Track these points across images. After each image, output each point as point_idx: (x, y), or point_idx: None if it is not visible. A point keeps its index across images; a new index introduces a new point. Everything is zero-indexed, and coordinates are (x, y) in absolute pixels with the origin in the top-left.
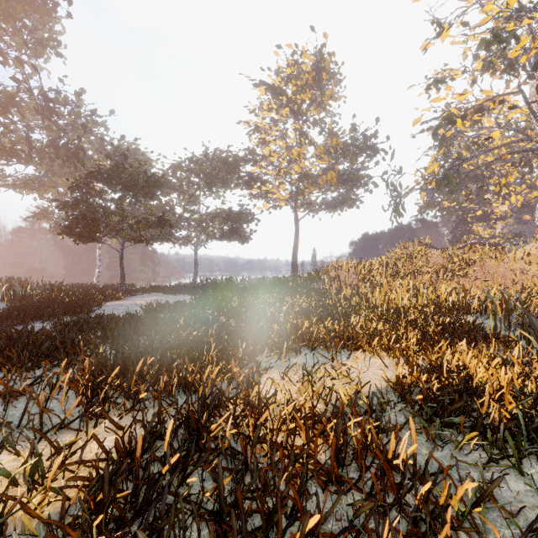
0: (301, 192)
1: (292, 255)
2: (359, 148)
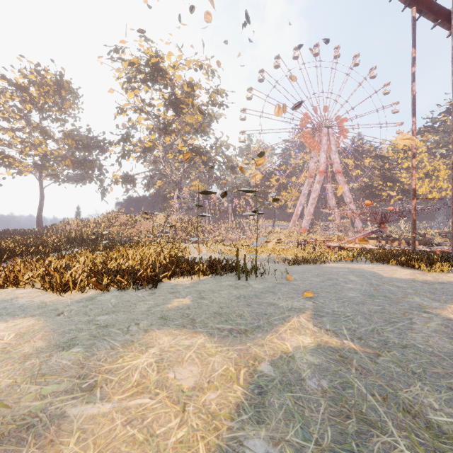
0: (44, 169)
1: (38, 214)
2: (93, 145)
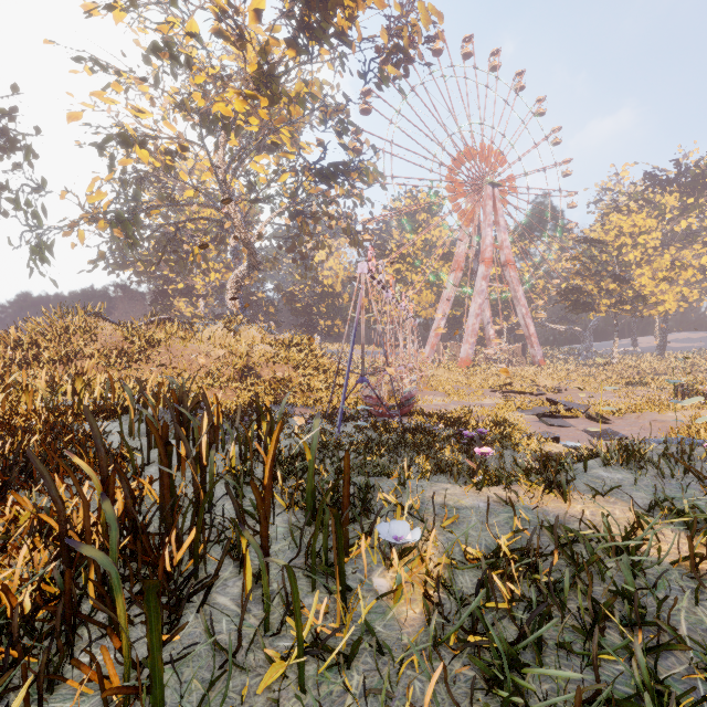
0: None
1: None
2: None
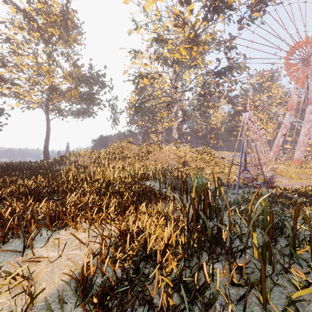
0: (51, 100)
1: (44, 146)
2: (94, 80)
